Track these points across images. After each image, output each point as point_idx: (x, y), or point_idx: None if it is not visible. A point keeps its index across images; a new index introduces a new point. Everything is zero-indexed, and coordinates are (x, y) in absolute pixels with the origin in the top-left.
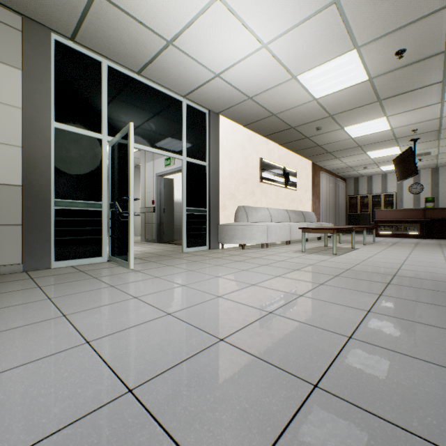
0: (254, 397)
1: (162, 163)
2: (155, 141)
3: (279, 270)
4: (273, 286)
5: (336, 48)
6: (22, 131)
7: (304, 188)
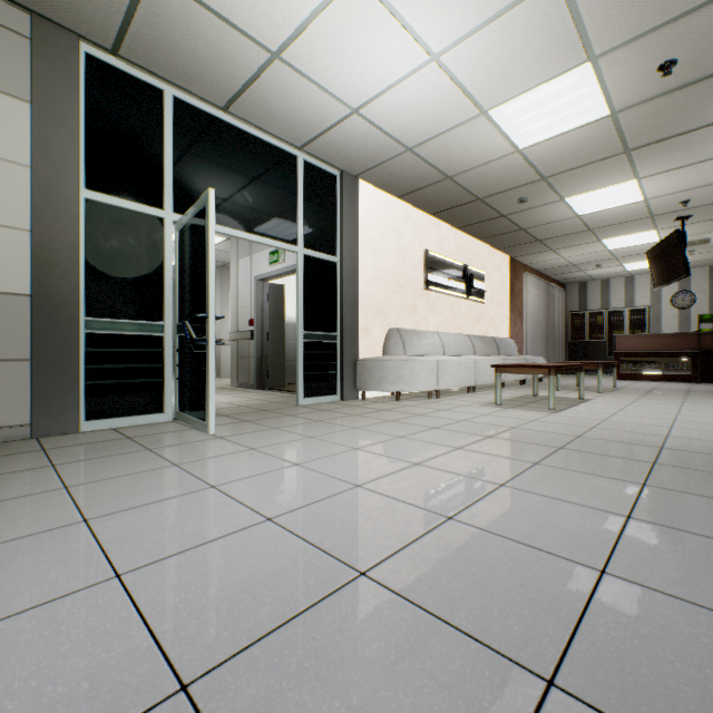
0: (428, 709)
1: (264, 259)
2: (252, 222)
3: (461, 438)
4: (452, 466)
5: (556, 60)
6: (31, 204)
7: (498, 300)
